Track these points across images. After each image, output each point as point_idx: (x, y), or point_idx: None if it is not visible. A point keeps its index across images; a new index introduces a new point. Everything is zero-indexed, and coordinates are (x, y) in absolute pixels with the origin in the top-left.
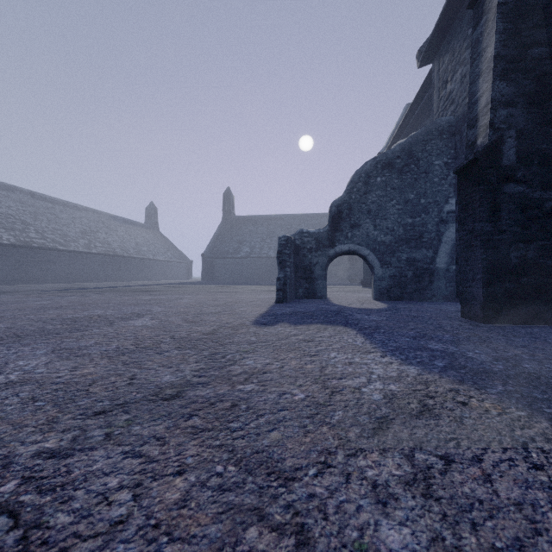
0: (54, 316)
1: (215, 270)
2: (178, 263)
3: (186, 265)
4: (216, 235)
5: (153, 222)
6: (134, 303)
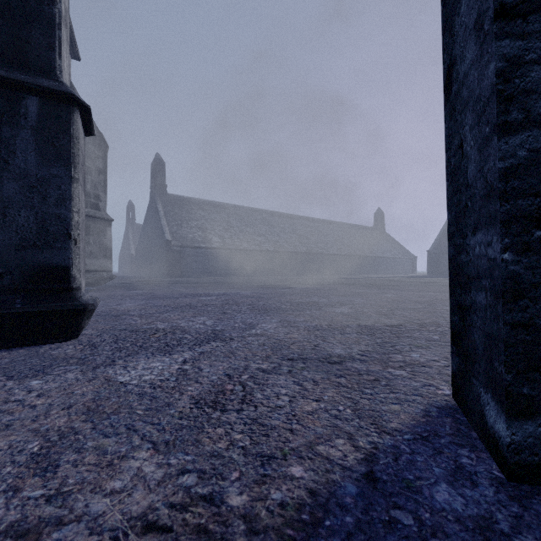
0: (374, 286)
1: (441, 265)
2: (403, 259)
3: (410, 260)
4: (442, 232)
5: (380, 225)
6: (396, 284)
